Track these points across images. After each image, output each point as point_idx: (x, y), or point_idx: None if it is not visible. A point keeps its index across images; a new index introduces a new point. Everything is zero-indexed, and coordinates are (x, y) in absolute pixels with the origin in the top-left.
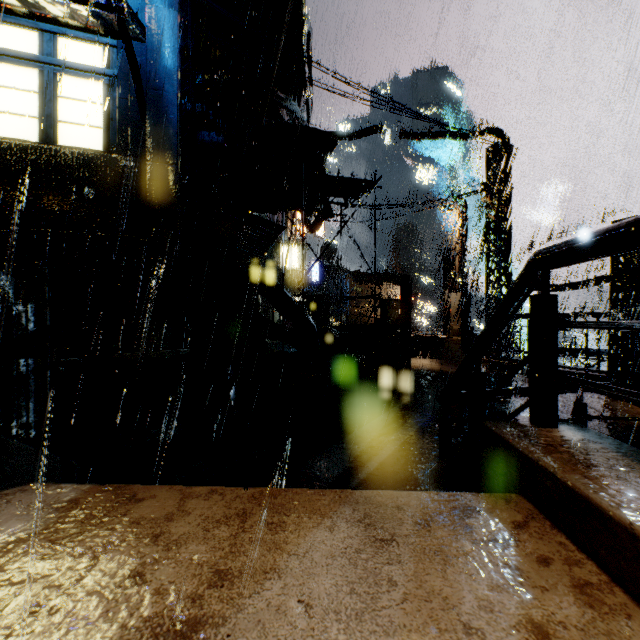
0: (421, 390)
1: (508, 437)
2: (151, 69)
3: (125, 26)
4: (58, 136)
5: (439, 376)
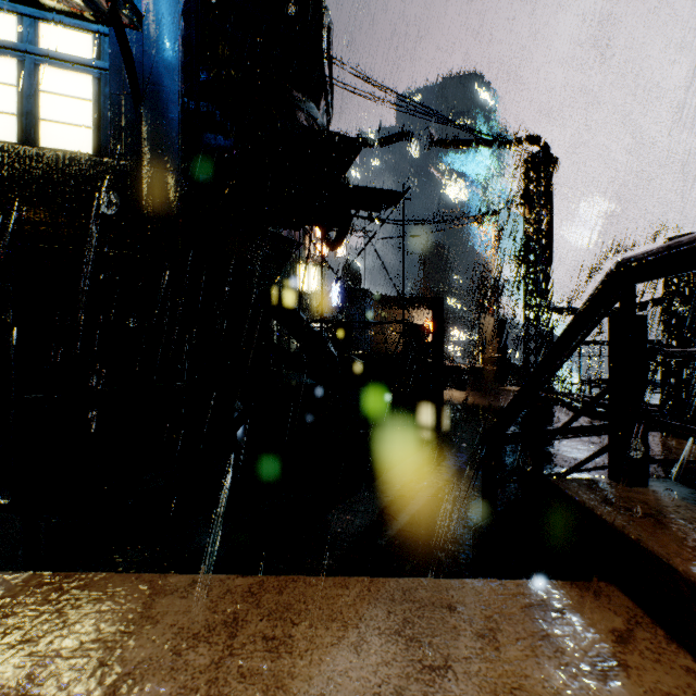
0: (455, 427)
1: (589, 502)
2: (148, 61)
3: (116, 8)
4: (40, 136)
5: (474, 410)
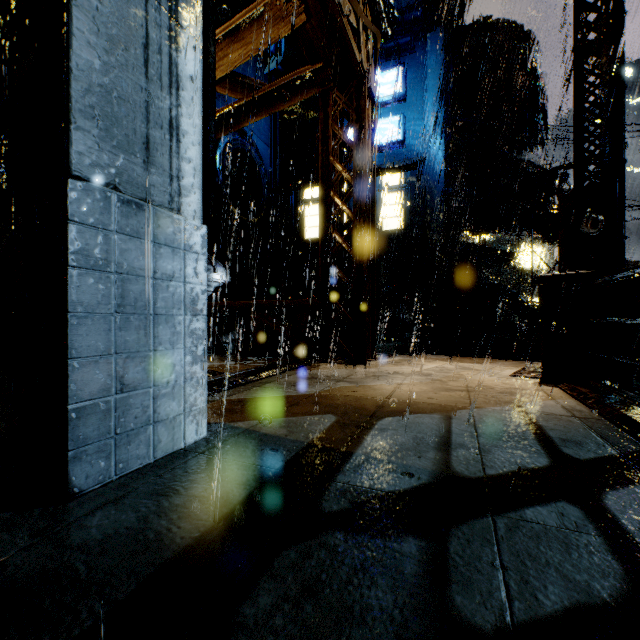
0: None
1: None
2: (429, 178)
3: (421, 172)
4: (382, 226)
5: None
